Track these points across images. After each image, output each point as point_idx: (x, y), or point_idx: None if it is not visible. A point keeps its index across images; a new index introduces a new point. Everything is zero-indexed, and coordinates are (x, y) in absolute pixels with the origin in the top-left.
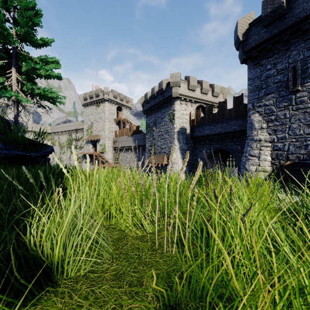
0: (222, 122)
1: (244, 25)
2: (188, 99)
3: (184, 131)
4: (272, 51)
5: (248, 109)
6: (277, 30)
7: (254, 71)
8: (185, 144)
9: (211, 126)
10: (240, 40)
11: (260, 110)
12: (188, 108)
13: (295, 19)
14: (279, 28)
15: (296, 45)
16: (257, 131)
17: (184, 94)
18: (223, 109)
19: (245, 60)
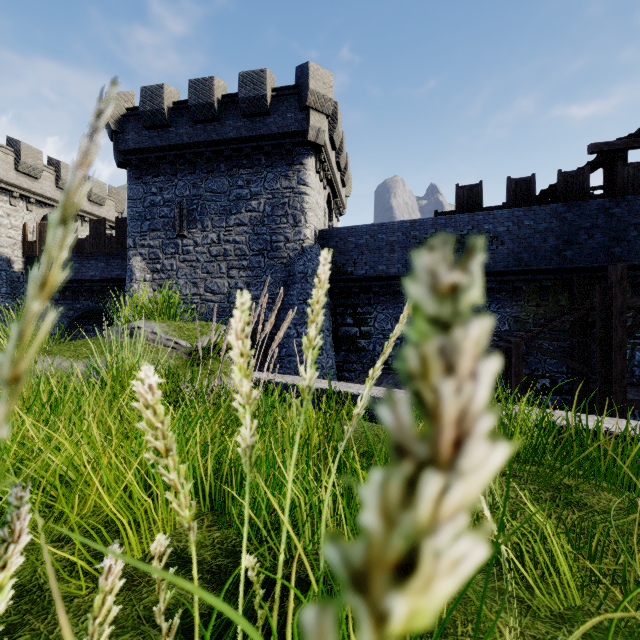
0: (97, 258)
1: (118, 106)
2: (16, 192)
3: (4, 264)
4: (158, 168)
5: (128, 247)
6: (161, 142)
7: (135, 188)
8: (7, 296)
9: (75, 262)
10: (111, 128)
11: (144, 252)
12: (17, 214)
13: (179, 139)
14: (163, 141)
15: (183, 174)
16: (139, 284)
17: (4, 179)
18: (99, 235)
19: (123, 165)
